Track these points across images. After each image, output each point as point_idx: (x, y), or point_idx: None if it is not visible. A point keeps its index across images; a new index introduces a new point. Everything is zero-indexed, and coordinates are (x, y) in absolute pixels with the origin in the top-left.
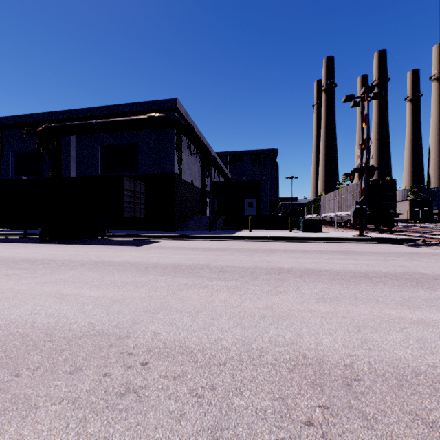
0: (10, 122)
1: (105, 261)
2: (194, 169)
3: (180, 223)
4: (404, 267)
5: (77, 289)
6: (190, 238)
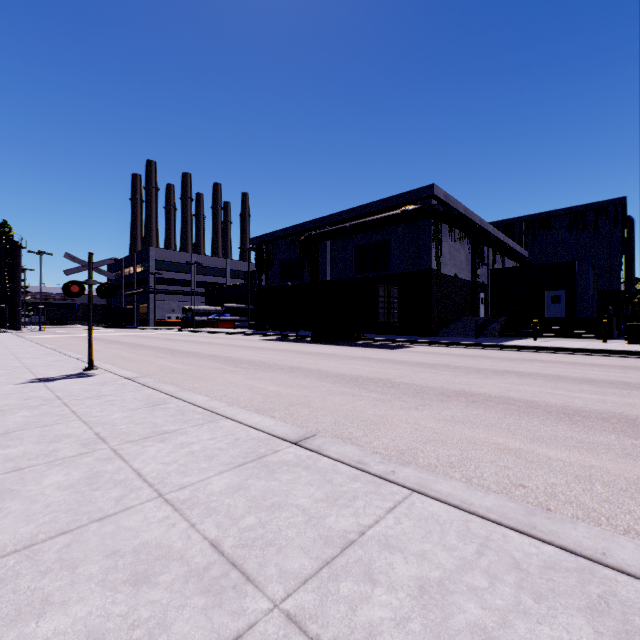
0: (280, 235)
1: (369, 357)
2: (460, 257)
3: (439, 327)
4: None
5: (361, 367)
6: (446, 345)
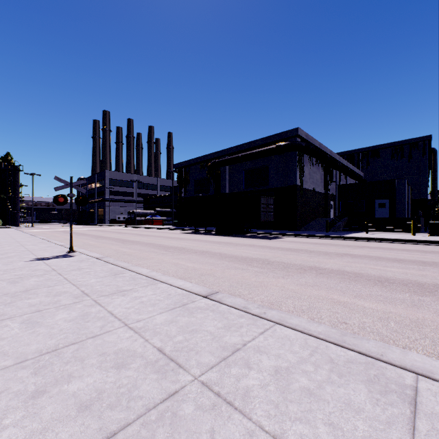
0: (194, 162)
1: (254, 245)
2: (316, 177)
3: (302, 224)
4: None
5: (248, 251)
6: (306, 237)
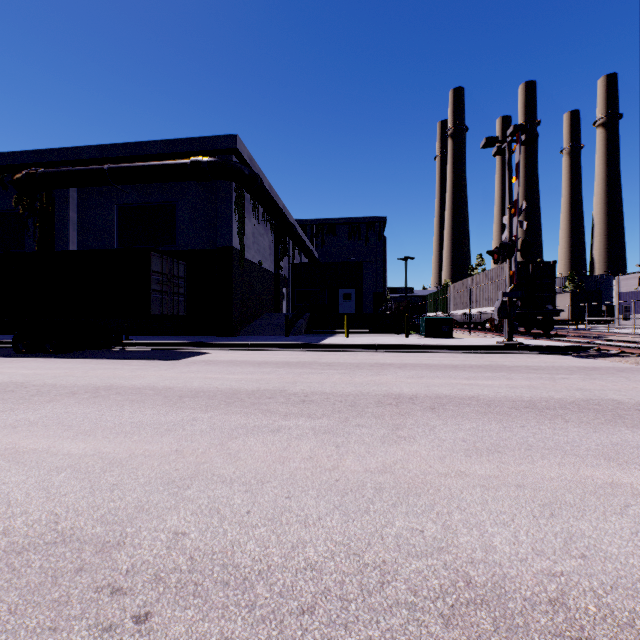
0: None
1: (113, 386)
2: (264, 243)
3: (242, 324)
4: (585, 390)
5: (48, 439)
6: (257, 348)
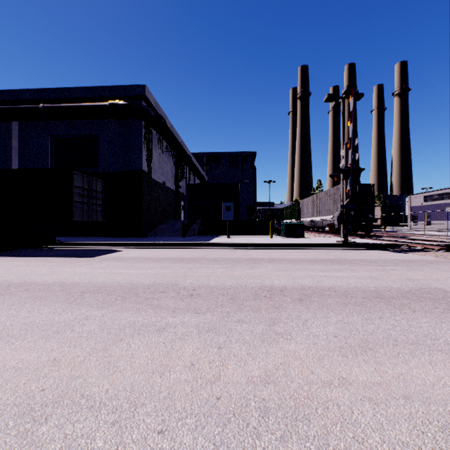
0: None
1: (25, 283)
2: (167, 168)
3: (150, 228)
4: (413, 280)
5: None
6: (159, 246)
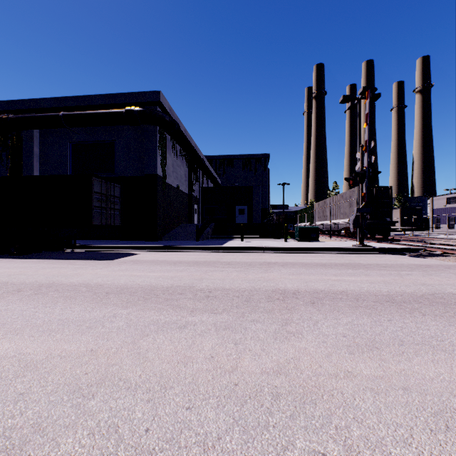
0: None
1: (54, 284)
2: (181, 172)
3: (164, 231)
4: (427, 285)
5: None
6: (174, 250)
